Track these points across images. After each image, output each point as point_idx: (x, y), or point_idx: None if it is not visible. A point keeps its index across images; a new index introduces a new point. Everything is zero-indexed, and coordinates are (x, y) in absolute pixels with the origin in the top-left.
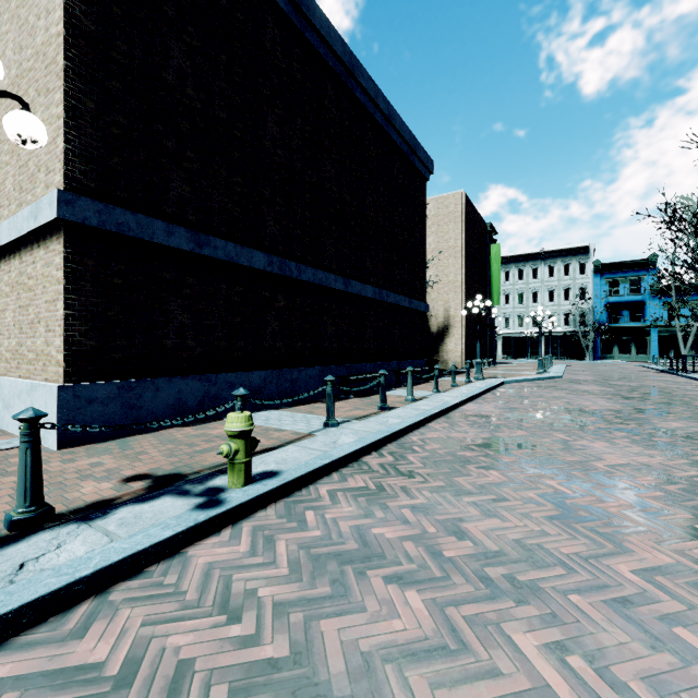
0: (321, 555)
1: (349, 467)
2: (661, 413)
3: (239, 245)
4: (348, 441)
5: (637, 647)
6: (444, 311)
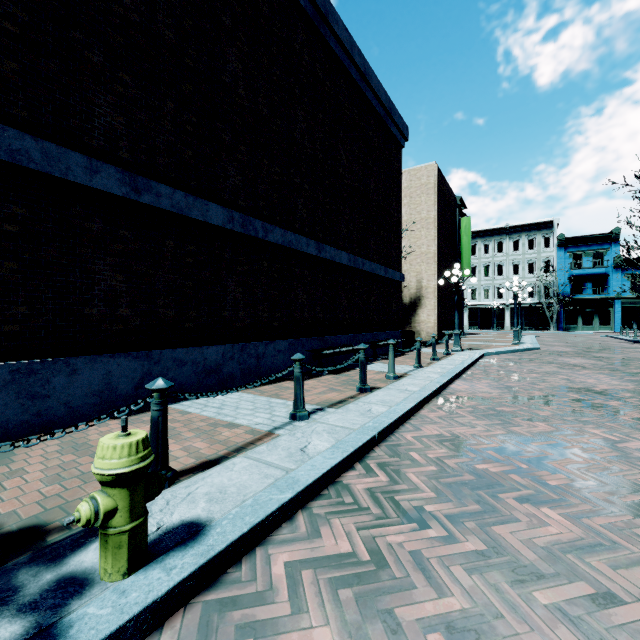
0: None
1: (323, 497)
2: None
3: (190, 195)
4: (321, 447)
5: None
6: (416, 282)
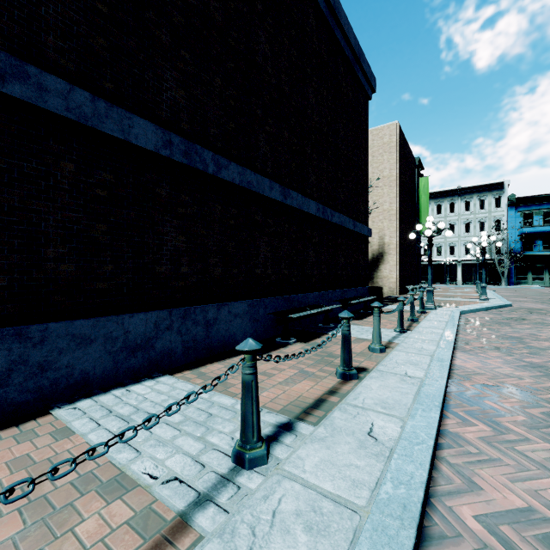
0: None
1: None
2: None
3: (101, 100)
4: None
5: None
6: (378, 239)
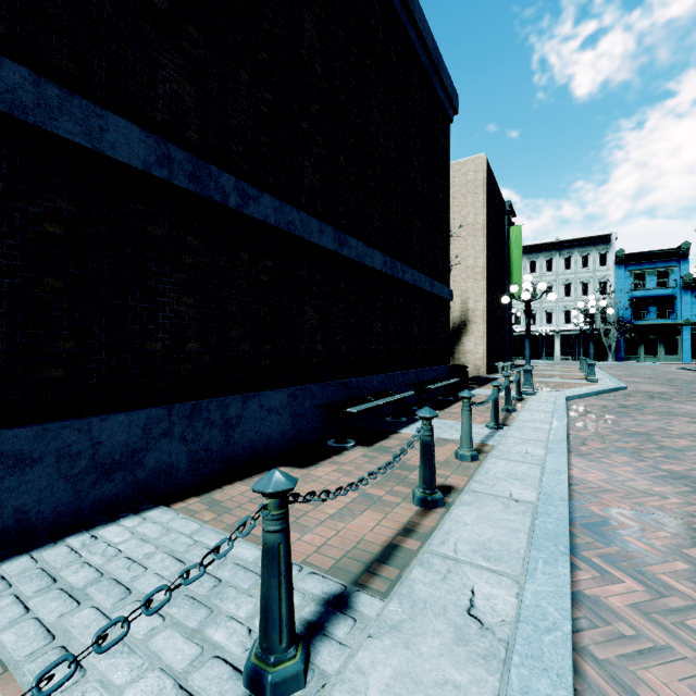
0: None
1: None
2: None
3: (52, 84)
4: None
5: None
6: (461, 303)
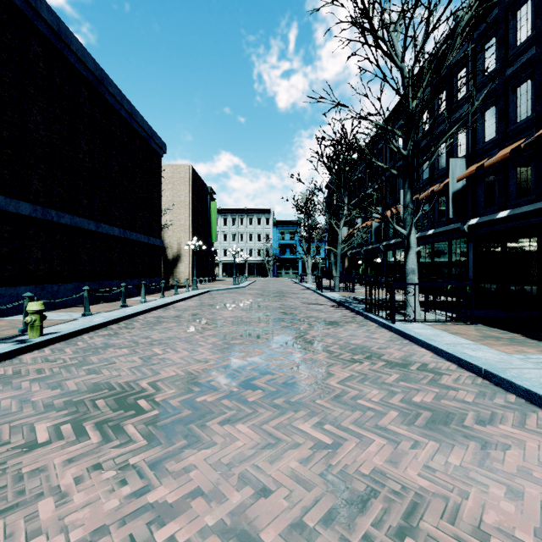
0: (87, 349)
1: (100, 329)
2: (267, 300)
3: (8, 198)
4: (99, 320)
5: (186, 346)
6: (177, 244)
